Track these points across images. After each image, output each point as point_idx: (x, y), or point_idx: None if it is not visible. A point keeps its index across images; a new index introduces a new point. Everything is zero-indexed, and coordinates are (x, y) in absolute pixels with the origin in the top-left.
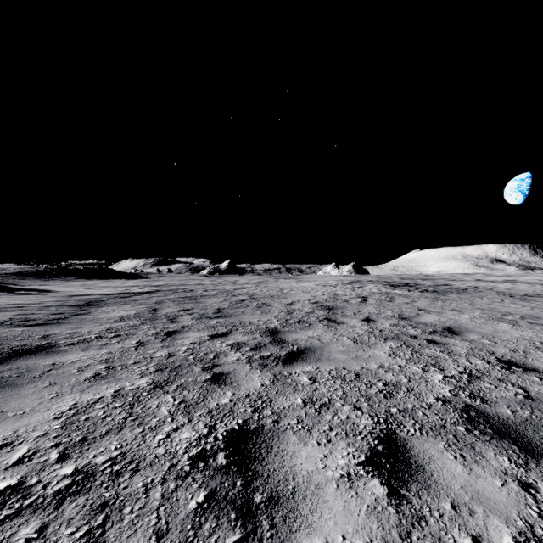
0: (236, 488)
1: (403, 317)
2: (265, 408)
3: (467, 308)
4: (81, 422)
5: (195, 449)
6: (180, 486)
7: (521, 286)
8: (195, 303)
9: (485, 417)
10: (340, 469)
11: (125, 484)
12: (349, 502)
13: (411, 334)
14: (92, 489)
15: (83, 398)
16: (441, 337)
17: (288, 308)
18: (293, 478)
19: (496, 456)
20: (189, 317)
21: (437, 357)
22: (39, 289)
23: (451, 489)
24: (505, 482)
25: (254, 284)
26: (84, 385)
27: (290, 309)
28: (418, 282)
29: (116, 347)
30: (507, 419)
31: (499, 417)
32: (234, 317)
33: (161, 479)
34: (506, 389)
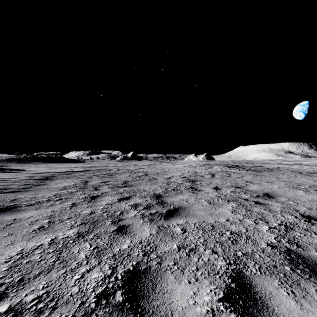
0: None
1: (237, 187)
2: (152, 252)
3: (276, 180)
4: (22, 264)
5: (100, 287)
6: None
7: (305, 167)
8: (111, 177)
9: (302, 258)
10: (206, 305)
11: None
12: None
13: (244, 198)
14: None
15: (28, 245)
16: (263, 199)
17: (167, 181)
18: (171, 314)
19: (316, 291)
20: (107, 187)
21: (262, 213)
22: (18, 169)
23: None
24: None
25: (147, 166)
26: (31, 235)
27: (169, 181)
28: (244, 164)
29: (58, 207)
30: None
31: (311, 258)
32: (134, 187)
33: (72, 316)
34: (312, 237)
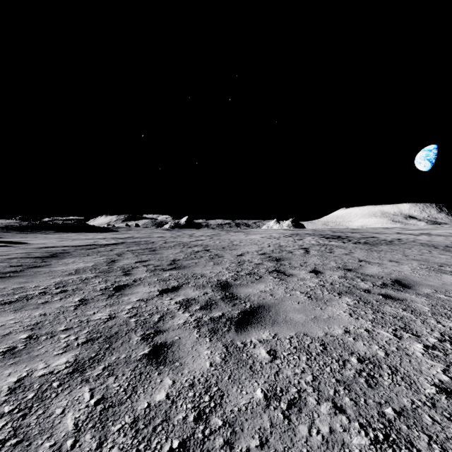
0: None
1: (348, 269)
2: (214, 411)
3: (403, 259)
4: None
5: None
6: None
7: (437, 238)
8: (153, 254)
9: None
10: None
11: None
12: None
13: (363, 288)
14: None
15: None
16: (394, 291)
17: (238, 259)
18: None
19: None
20: (144, 269)
21: (403, 317)
22: (15, 241)
23: None
24: None
25: (208, 237)
26: None
27: (240, 260)
28: (348, 234)
29: (55, 306)
30: None
31: None
32: (187, 269)
33: None
34: None
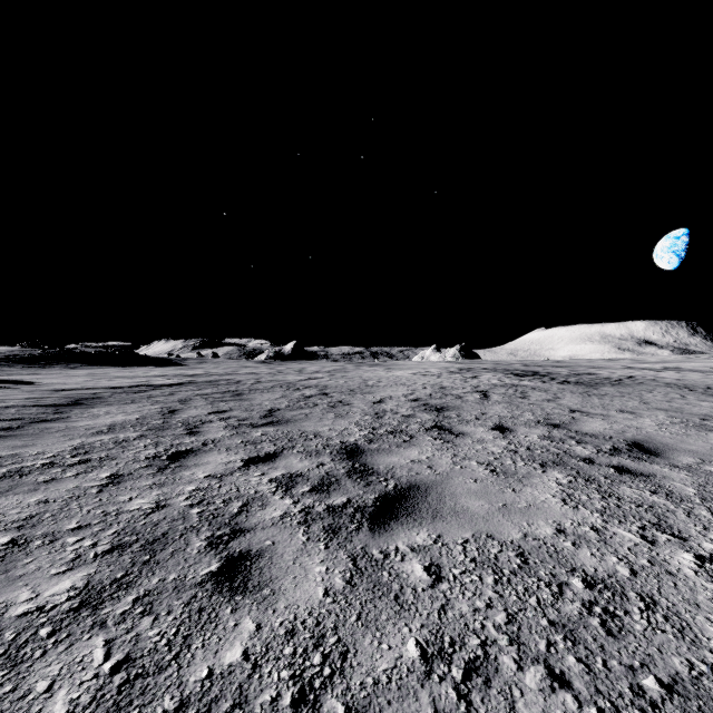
0: None
1: (554, 424)
2: (330, 686)
3: (642, 408)
4: None
5: None
6: None
7: (692, 375)
8: (238, 401)
9: None
10: None
11: None
12: None
13: (582, 455)
14: None
15: None
16: (634, 460)
17: (375, 408)
18: None
19: None
20: (221, 425)
21: (653, 506)
22: (18, 381)
23: None
24: None
25: (327, 373)
26: None
27: (379, 410)
28: (550, 370)
29: (65, 487)
30: None
31: None
32: (292, 424)
33: None
34: None
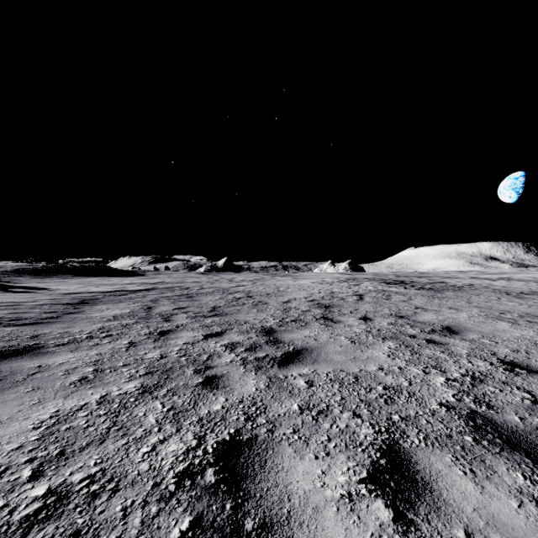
0: (225, 512)
1: (400, 316)
2: (260, 415)
3: (465, 306)
4: (60, 432)
5: (182, 464)
6: (163, 510)
7: (516, 283)
8: (191, 301)
9: (493, 424)
10: (340, 488)
11: (101, 508)
12: (350, 529)
13: (410, 334)
14: (65, 514)
15: (66, 404)
16: (440, 336)
17: (284, 306)
18: (288, 499)
19: (509, 470)
20: (184, 316)
21: (437, 358)
22: (35, 287)
23: (463, 513)
24: (521, 503)
25: (250, 282)
26: (69, 390)
27: (286, 307)
28: (414, 279)
29: (107, 348)
30: (516, 427)
31: (507, 424)
32: (230, 316)
33: (142, 502)
34: (512, 394)
